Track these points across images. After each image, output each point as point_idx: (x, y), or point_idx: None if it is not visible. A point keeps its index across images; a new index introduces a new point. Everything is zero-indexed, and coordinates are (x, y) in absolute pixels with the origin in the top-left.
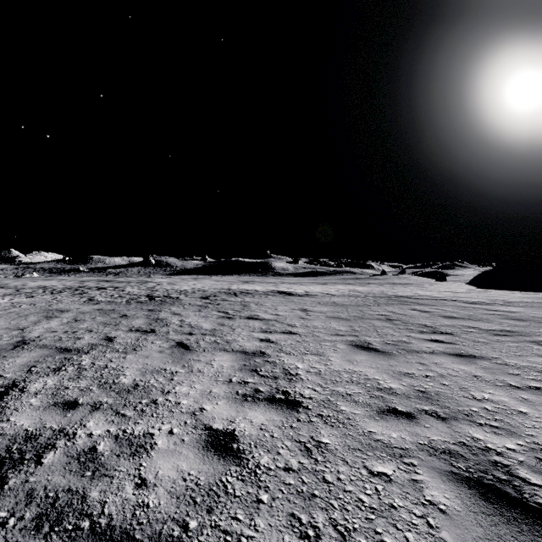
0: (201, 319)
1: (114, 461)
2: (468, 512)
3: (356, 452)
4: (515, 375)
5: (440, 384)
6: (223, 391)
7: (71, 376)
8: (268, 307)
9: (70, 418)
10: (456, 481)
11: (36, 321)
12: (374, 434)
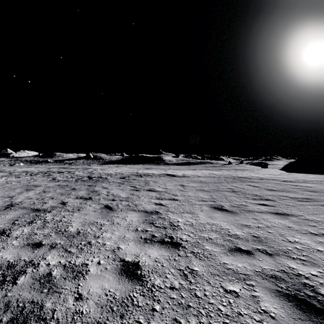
0: (120, 191)
1: (62, 282)
2: (289, 318)
3: (215, 277)
4: (313, 226)
5: (267, 232)
6: (132, 236)
7: (39, 226)
8: (161, 184)
9: (36, 254)
10: (281, 296)
11: (20, 192)
12: (227, 265)
